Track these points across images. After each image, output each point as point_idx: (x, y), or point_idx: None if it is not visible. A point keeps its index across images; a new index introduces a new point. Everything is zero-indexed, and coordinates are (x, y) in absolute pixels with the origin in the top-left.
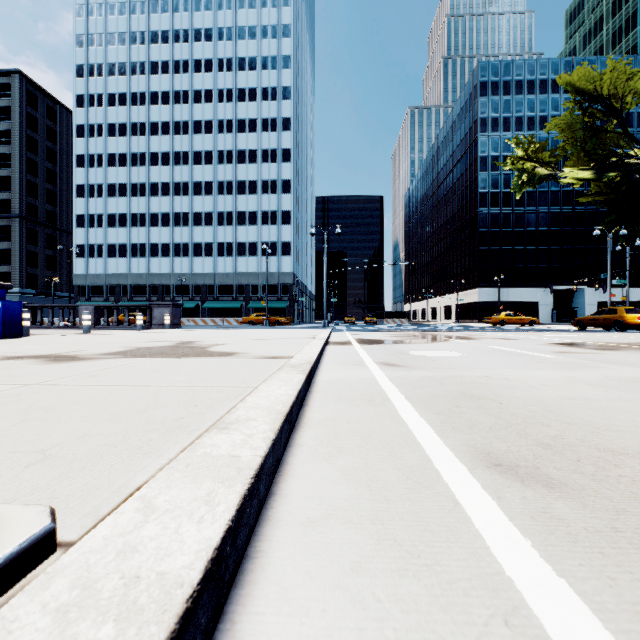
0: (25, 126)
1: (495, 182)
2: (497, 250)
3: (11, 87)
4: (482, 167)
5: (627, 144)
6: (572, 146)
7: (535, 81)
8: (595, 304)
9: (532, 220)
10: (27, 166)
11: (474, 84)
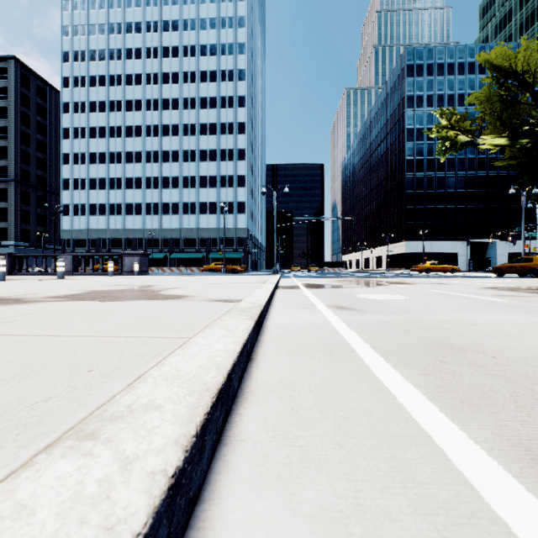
0: (19, 104)
1: (420, 150)
2: (422, 209)
3: (7, 70)
4: (409, 138)
5: None
6: (490, 116)
7: (454, 64)
8: (506, 255)
9: (452, 183)
10: (21, 138)
11: (402, 67)
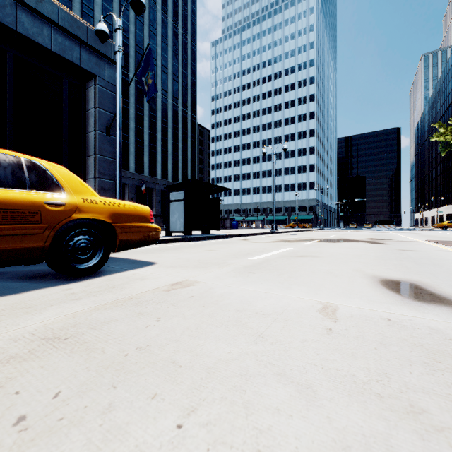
0: None
1: None
2: None
3: None
4: None
5: None
6: None
7: None
8: None
9: None
10: None
11: None
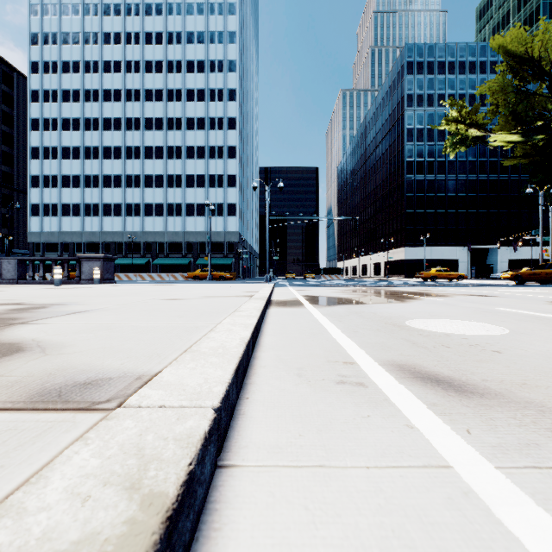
0: None
1: (420, 152)
2: (422, 213)
3: None
4: (409, 138)
5: None
6: (505, 108)
7: (455, 62)
8: (507, 261)
9: (452, 186)
10: None
11: (401, 64)
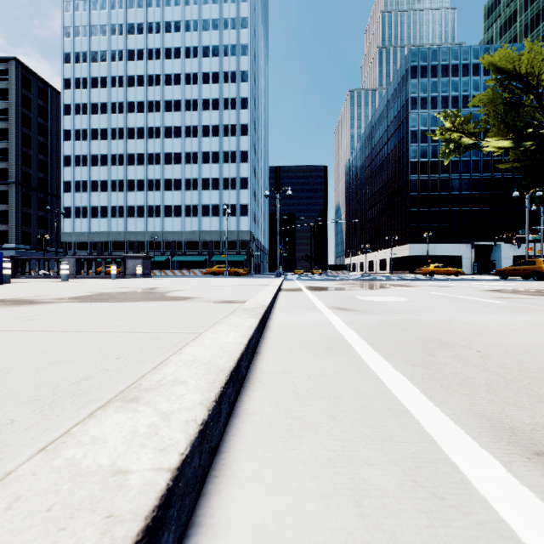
0: (20, 105)
1: (424, 152)
2: (426, 211)
3: (8, 72)
4: (413, 140)
5: (542, 117)
6: (494, 118)
7: (459, 65)
8: (510, 258)
9: (456, 185)
10: (22, 140)
11: (406, 68)
